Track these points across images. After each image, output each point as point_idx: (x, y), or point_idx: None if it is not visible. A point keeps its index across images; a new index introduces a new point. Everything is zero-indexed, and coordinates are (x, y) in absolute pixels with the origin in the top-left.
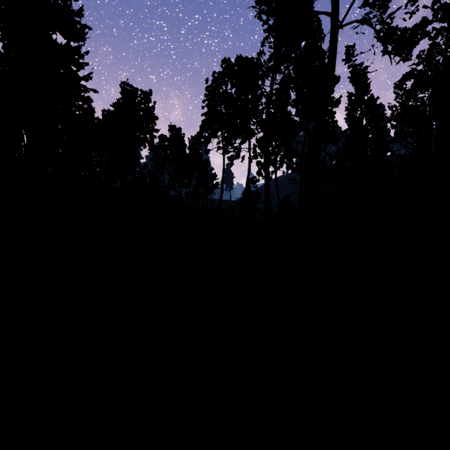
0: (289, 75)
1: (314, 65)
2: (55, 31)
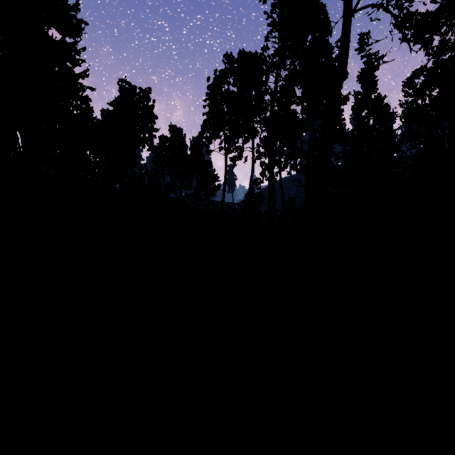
0: (295, 70)
1: (321, 60)
2: (49, 26)
